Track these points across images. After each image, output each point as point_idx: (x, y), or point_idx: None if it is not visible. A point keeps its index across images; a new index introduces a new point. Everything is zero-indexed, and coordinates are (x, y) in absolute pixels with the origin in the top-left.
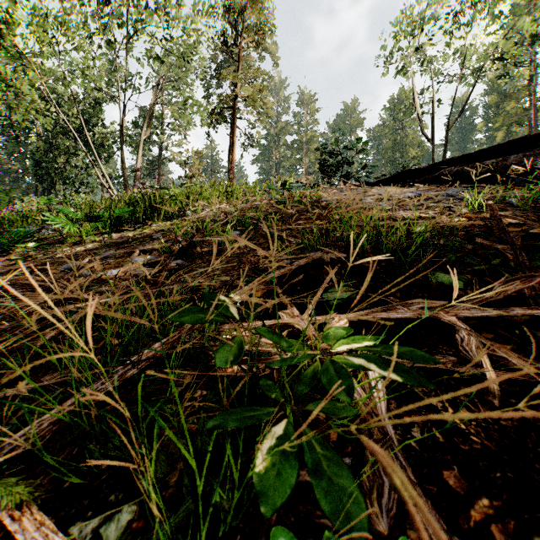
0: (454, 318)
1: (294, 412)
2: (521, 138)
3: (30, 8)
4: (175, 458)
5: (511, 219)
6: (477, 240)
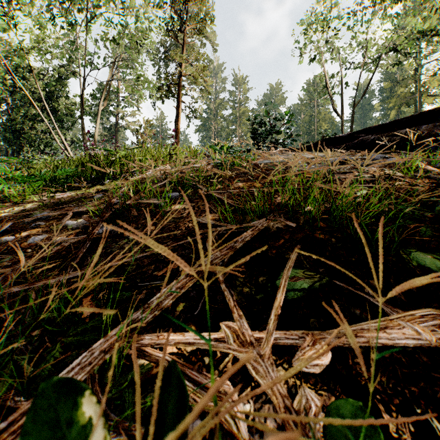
0: None
1: None
2: (431, 110)
3: None
4: None
5: None
6: None
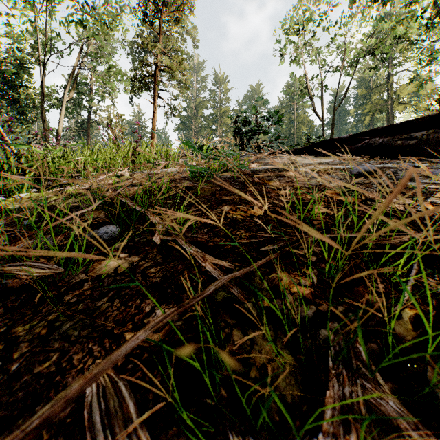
0: None
1: None
2: None
3: None
4: None
5: None
6: None
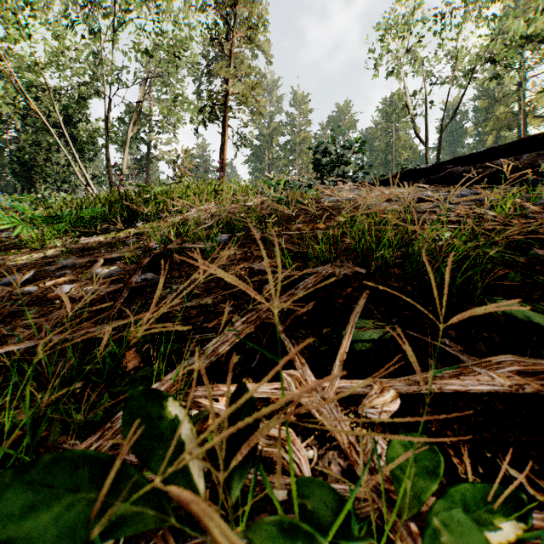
0: None
1: None
2: (533, 136)
3: None
4: None
5: None
6: (537, 253)
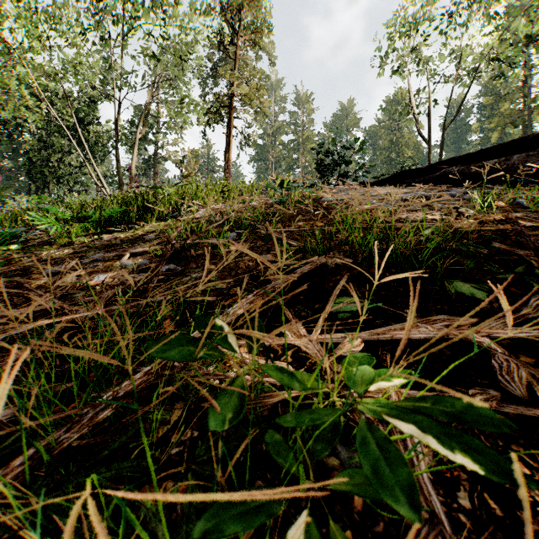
0: (487, 339)
1: (305, 464)
2: (523, 138)
3: (20, 1)
4: (154, 537)
5: (524, 221)
6: (494, 245)
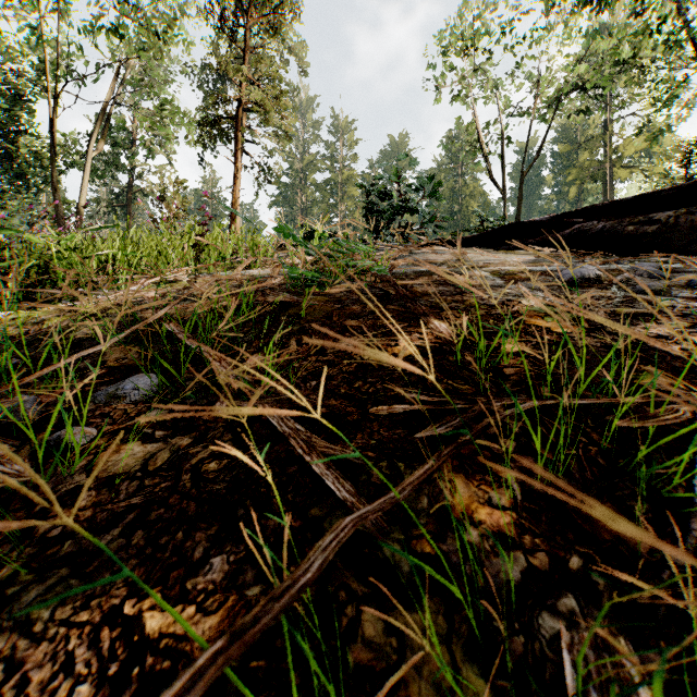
0: None
1: None
2: None
3: None
4: None
5: None
6: None
